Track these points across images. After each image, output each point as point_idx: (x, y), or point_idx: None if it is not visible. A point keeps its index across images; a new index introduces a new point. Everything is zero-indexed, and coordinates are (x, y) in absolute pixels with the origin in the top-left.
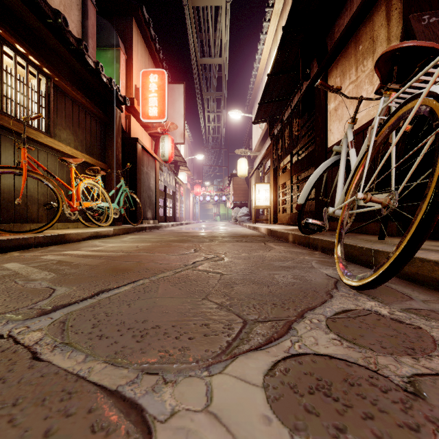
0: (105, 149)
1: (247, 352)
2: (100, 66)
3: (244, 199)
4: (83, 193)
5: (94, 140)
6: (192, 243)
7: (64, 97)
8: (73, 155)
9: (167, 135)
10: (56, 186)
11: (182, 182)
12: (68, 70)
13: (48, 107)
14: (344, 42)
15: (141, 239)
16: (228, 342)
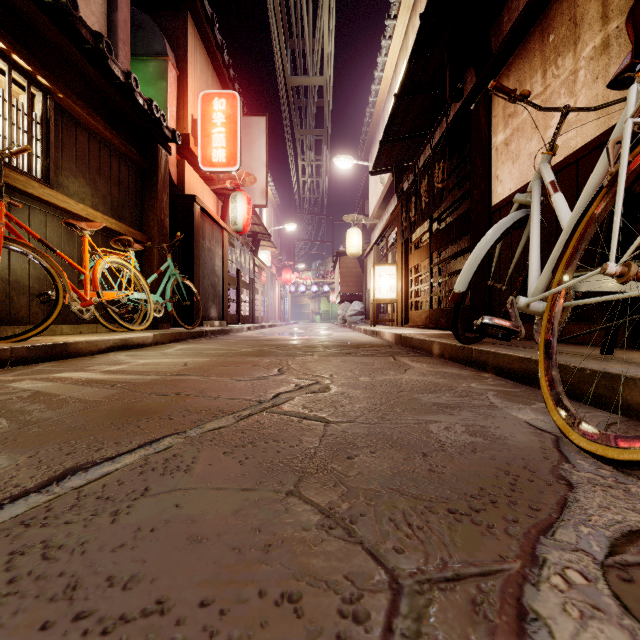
0: (143, 211)
1: None
2: (133, 80)
3: (356, 289)
4: (106, 278)
5: (125, 196)
6: (276, 357)
7: (74, 125)
8: (89, 217)
9: (241, 192)
10: (54, 264)
11: (263, 264)
12: (82, 84)
13: (46, 140)
14: (523, 33)
15: (195, 351)
16: None
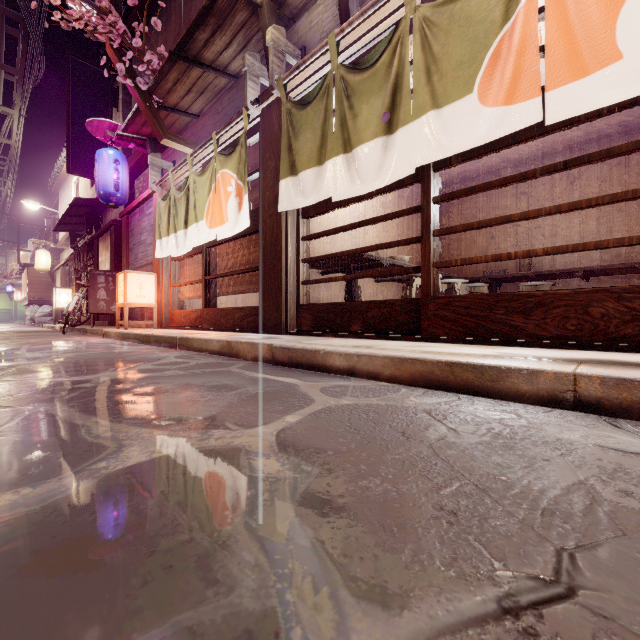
0: None
1: (32, 336)
2: None
3: (47, 295)
4: None
5: None
6: None
7: None
8: None
9: None
10: None
11: None
12: None
13: None
14: (102, 234)
15: None
16: (29, 336)
